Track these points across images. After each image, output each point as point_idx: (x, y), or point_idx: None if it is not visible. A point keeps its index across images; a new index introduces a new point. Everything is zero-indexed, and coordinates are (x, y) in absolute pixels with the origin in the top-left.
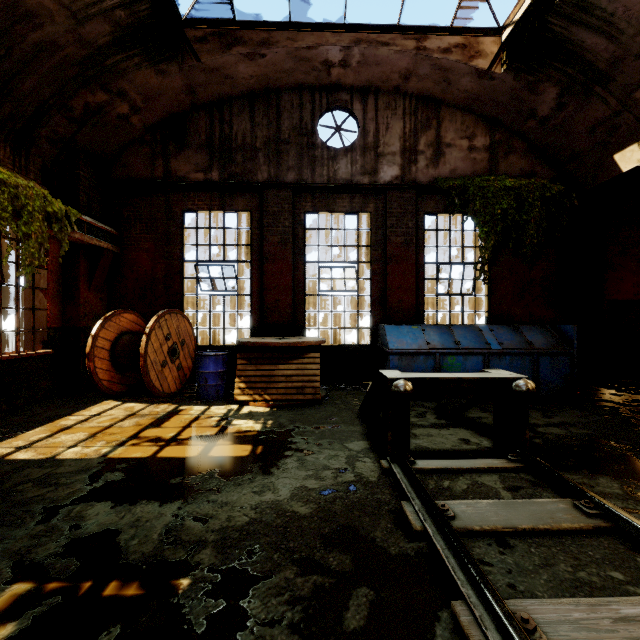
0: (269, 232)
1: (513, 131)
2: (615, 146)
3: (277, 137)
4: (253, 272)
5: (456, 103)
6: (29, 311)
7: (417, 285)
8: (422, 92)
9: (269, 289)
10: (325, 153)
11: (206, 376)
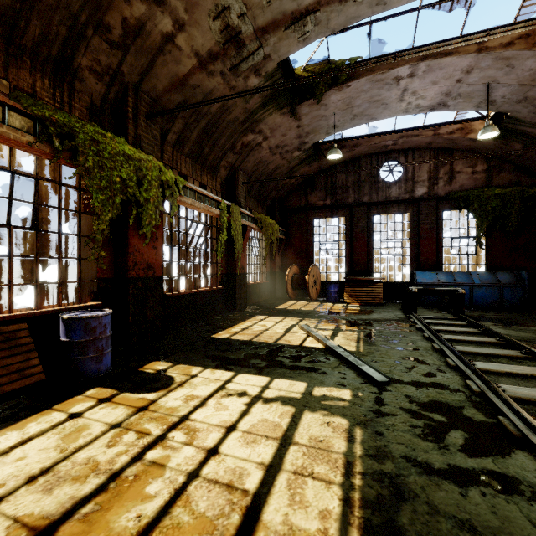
0: (355, 227)
1: (503, 159)
2: None
3: (358, 180)
4: (346, 246)
5: (462, 149)
6: (260, 265)
7: (438, 250)
8: (440, 147)
9: (355, 254)
10: (384, 185)
11: (331, 292)
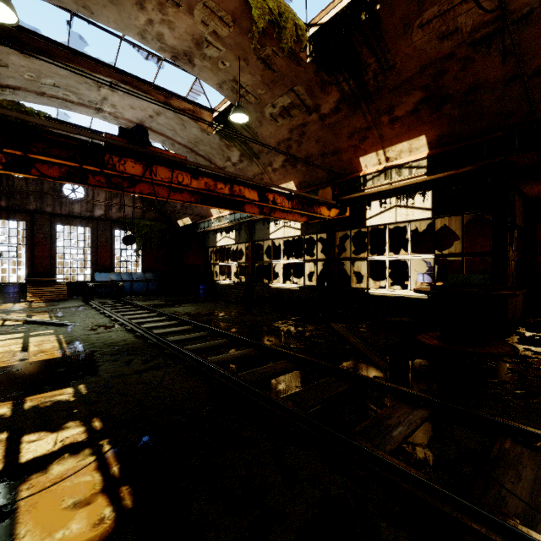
0: (37, 233)
1: (151, 203)
2: (177, 219)
3: (41, 190)
4: (27, 249)
5: None
6: None
7: (112, 257)
8: None
9: (37, 257)
10: (68, 201)
11: (10, 293)
